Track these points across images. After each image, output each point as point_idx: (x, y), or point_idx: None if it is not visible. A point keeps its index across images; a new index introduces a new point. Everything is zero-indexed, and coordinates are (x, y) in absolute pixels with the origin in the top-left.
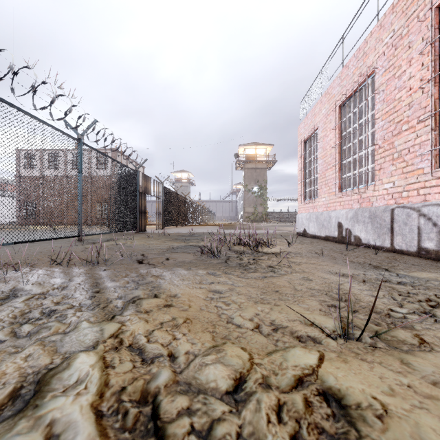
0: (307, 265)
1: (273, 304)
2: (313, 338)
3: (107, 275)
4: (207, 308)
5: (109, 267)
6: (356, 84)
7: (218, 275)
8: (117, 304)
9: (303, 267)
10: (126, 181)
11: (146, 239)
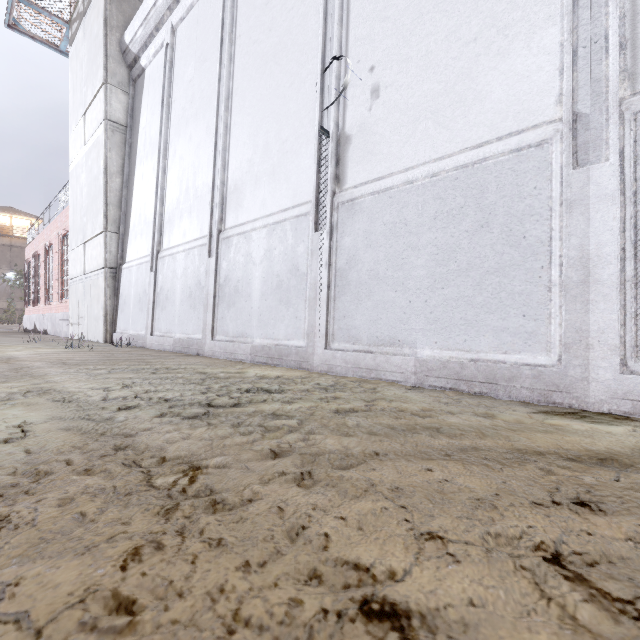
0: None
1: None
2: None
3: None
4: None
5: None
6: (36, 254)
7: None
8: None
9: None
10: None
11: None
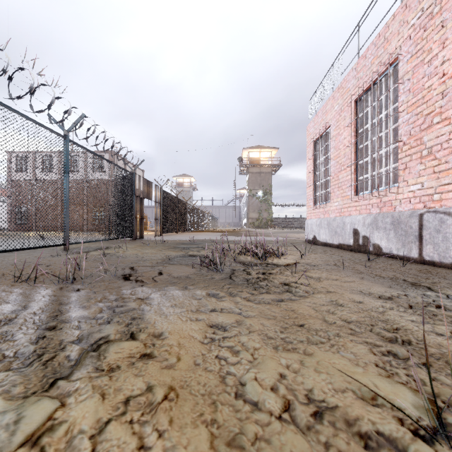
0: (330, 282)
1: (303, 353)
2: (390, 439)
3: (78, 298)
4: (204, 362)
5: (85, 285)
6: (376, 75)
7: (221, 297)
8: (70, 355)
9: (325, 284)
10: (120, 183)
11: (141, 248)
